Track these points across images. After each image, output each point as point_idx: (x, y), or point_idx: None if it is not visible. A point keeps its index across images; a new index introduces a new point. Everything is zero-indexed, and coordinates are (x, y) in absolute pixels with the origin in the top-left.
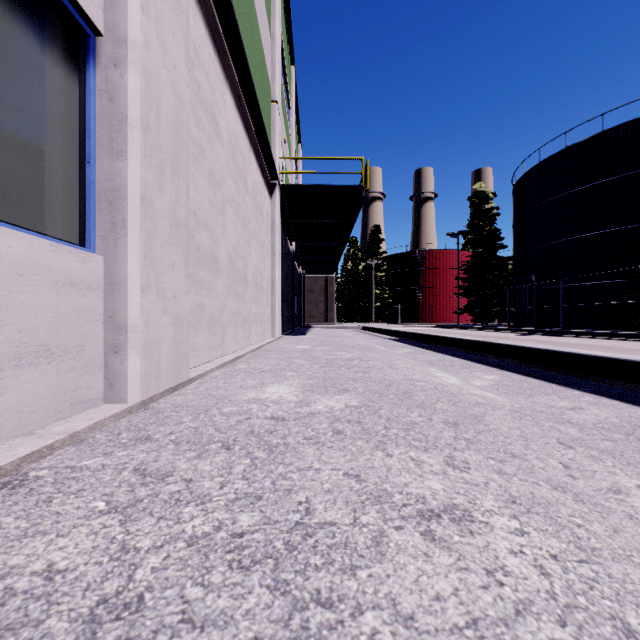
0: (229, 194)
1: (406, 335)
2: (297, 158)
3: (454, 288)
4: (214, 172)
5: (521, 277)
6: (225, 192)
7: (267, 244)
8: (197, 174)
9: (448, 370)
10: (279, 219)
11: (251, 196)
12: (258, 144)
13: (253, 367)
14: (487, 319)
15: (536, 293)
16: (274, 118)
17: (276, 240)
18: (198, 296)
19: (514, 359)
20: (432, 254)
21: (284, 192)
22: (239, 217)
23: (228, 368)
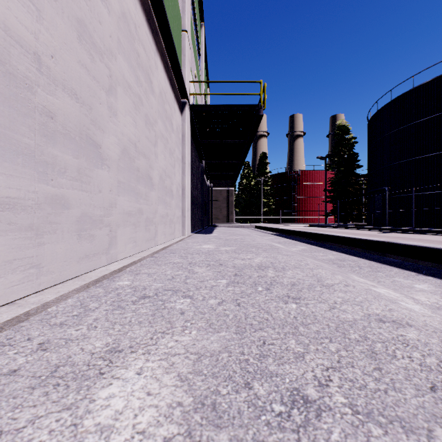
0: (122, 77)
1: (295, 233)
2: (204, 81)
3: (320, 198)
4: (91, 31)
5: (376, 188)
6: (115, 70)
7: (177, 153)
8: (45, 2)
9: (362, 274)
10: (189, 134)
11: (158, 99)
12: (167, 56)
13: (136, 285)
14: (348, 220)
15: (389, 200)
16: (184, 45)
17: (186, 151)
18: (48, 185)
19: (433, 262)
20: (304, 173)
21: (193, 111)
22: (140, 112)
23: (99, 287)
